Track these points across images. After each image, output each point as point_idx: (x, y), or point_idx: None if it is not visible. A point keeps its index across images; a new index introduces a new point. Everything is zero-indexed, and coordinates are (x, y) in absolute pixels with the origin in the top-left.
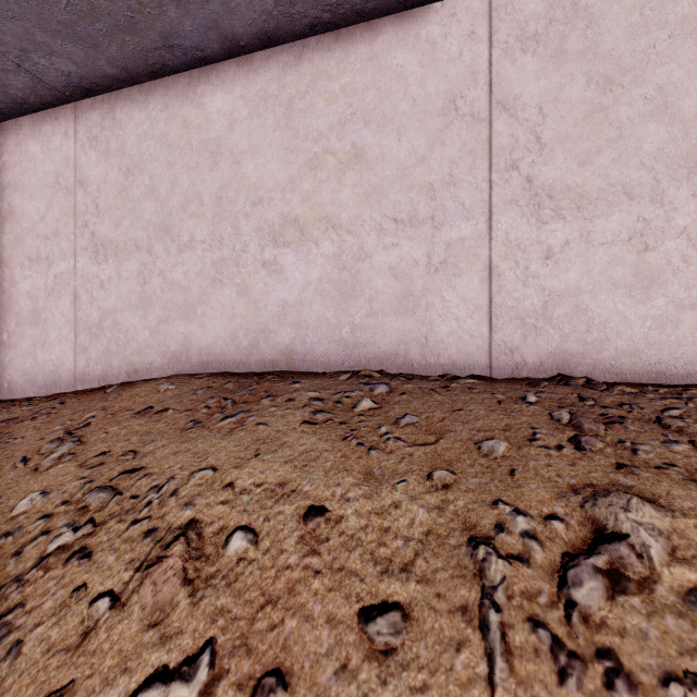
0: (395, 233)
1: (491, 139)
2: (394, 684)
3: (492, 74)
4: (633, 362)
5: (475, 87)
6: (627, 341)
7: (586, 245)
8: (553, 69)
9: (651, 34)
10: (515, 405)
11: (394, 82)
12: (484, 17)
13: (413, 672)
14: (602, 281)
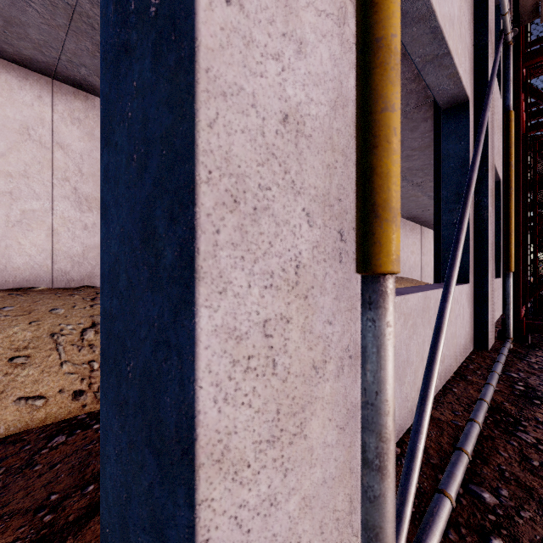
0: None
1: (53, 161)
2: (29, 369)
3: (54, 126)
4: None
5: (43, 128)
6: None
7: None
8: (88, 140)
9: None
10: (68, 297)
11: None
12: (48, 93)
13: (35, 365)
14: None
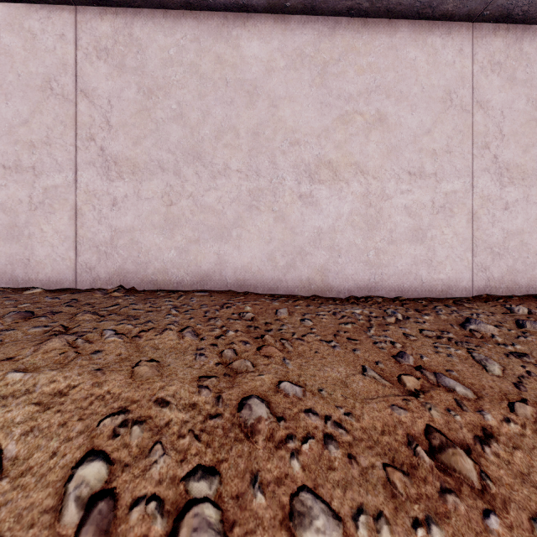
0: (4, 176)
1: (77, 116)
2: None
3: (77, 69)
4: (164, 276)
5: (65, 75)
6: (161, 263)
7: (137, 198)
8: (118, 75)
9: (174, 67)
10: None
11: (3, 56)
12: (71, 26)
13: None
14: (147, 223)
